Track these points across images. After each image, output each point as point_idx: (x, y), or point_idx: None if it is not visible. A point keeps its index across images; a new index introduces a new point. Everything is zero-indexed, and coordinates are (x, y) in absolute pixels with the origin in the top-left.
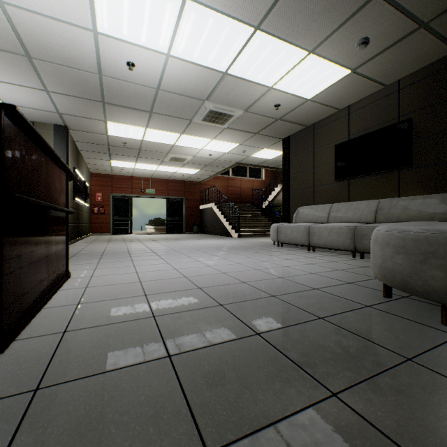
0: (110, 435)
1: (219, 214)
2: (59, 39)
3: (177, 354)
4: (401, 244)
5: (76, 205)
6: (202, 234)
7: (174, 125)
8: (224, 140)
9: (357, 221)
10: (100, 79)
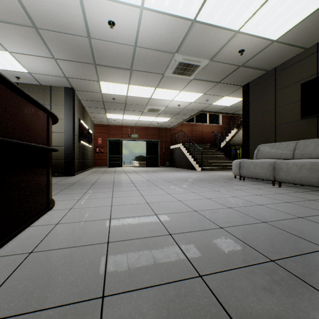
0: None
1: (186, 152)
2: (53, 5)
3: None
4: None
5: (81, 146)
6: (172, 167)
7: (149, 80)
8: (190, 91)
9: None
10: (89, 42)
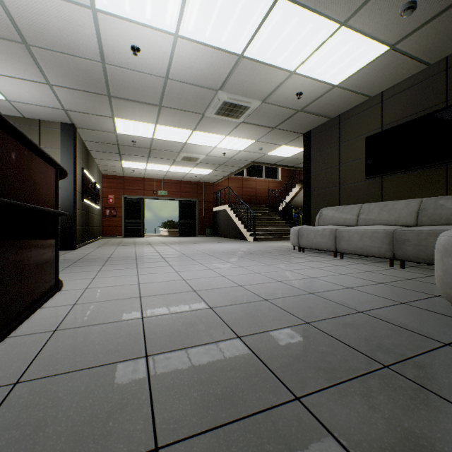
0: None
1: (233, 216)
2: (55, 20)
3: (170, 445)
4: None
5: (85, 207)
6: (215, 237)
7: (185, 120)
8: (239, 137)
9: (394, 223)
10: (103, 68)
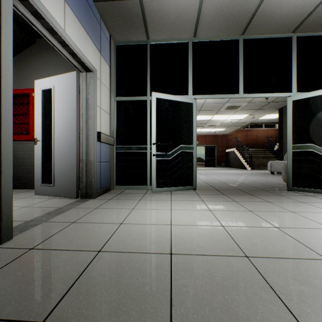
0: (204, 188)
1: (238, 155)
2: None
3: (213, 186)
4: (283, 167)
5: None
6: (227, 167)
7: (210, 113)
8: (238, 114)
9: None
10: None
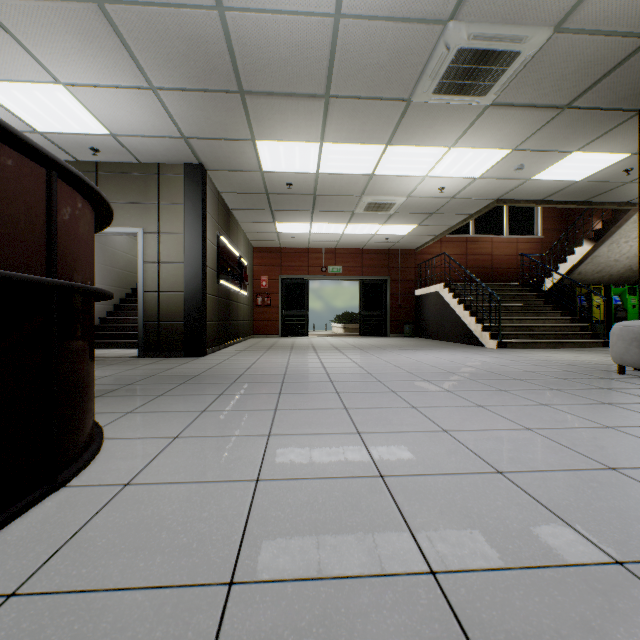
0: None
1: (454, 304)
2: None
3: None
4: None
5: (224, 293)
6: (419, 338)
7: (372, 123)
8: (477, 145)
9: None
10: (222, 24)
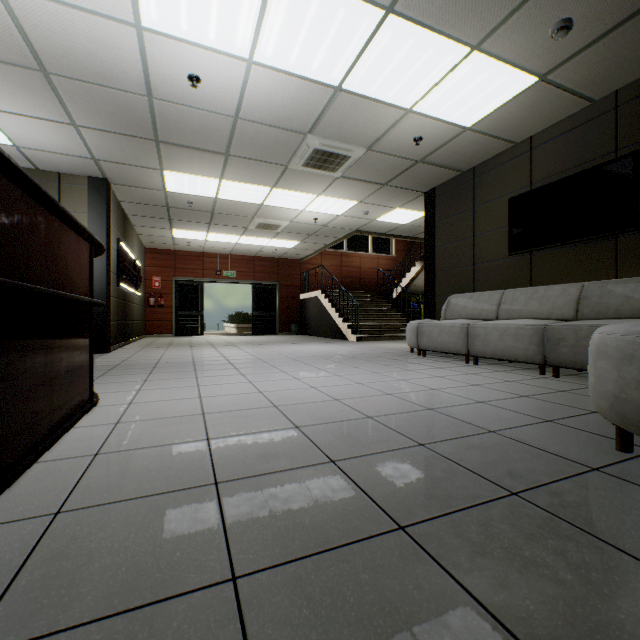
0: None
1: (329, 307)
2: (86, 41)
3: (249, 574)
4: None
5: (122, 294)
6: (303, 335)
7: (261, 174)
8: (336, 196)
9: (547, 316)
10: (150, 104)
